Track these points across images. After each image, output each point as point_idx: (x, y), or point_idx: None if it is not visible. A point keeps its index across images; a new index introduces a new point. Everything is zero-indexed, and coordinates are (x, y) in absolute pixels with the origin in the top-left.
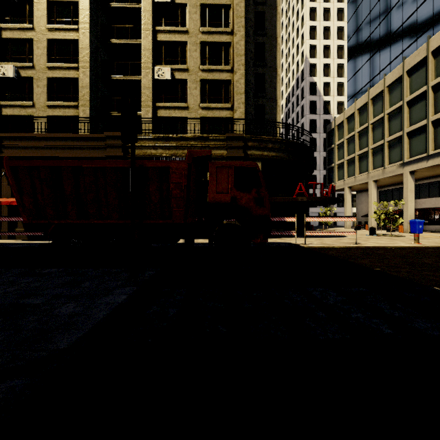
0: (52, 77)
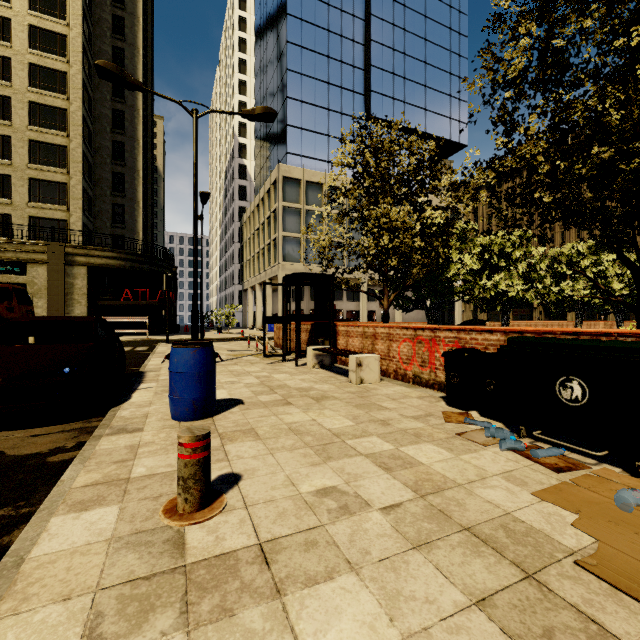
0: None
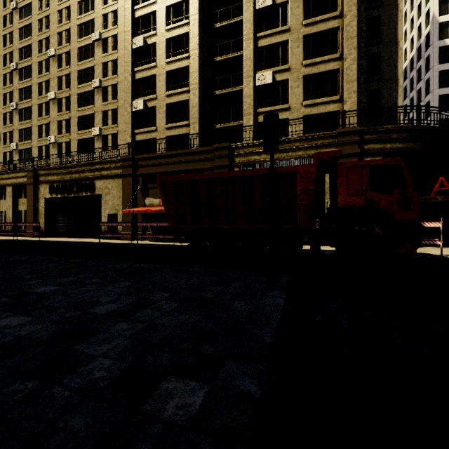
0: (169, 103)
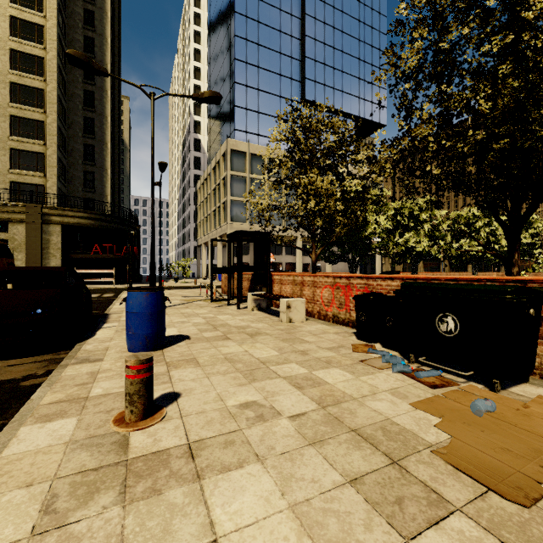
0: None
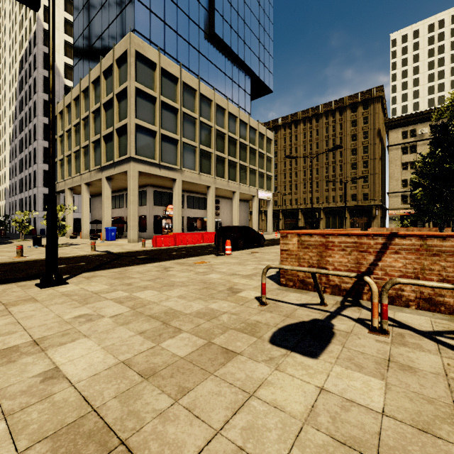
0: None
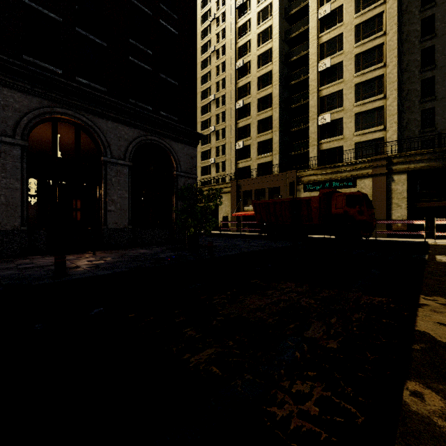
0: (259, 141)
